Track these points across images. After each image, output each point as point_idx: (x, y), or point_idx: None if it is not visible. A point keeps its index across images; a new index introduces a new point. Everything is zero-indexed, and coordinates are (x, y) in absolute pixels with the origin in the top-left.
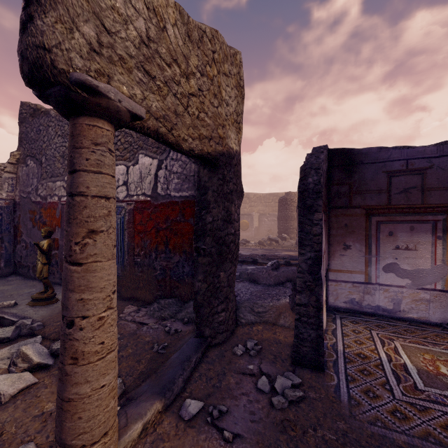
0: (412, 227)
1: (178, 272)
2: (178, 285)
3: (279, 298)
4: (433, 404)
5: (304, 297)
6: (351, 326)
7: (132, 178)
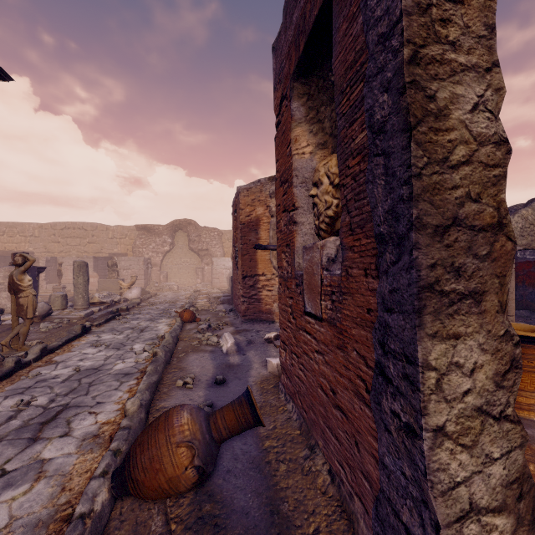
0: None
1: (531, 297)
2: (531, 304)
3: None
4: None
5: None
6: None
7: None
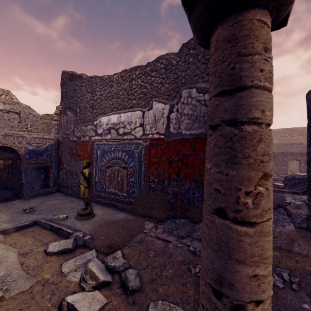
0: None
1: (189, 197)
2: (189, 208)
3: (283, 224)
4: None
5: None
6: None
7: (147, 120)
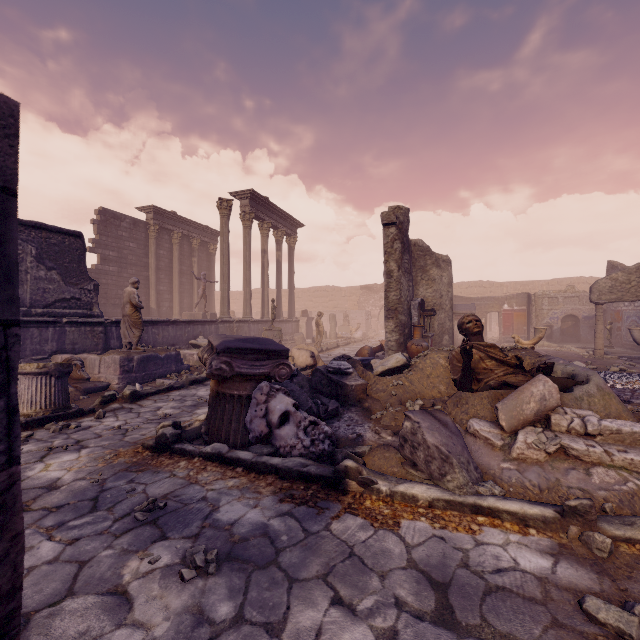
0: None
1: None
2: None
3: None
4: None
5: None
6: None
7: None
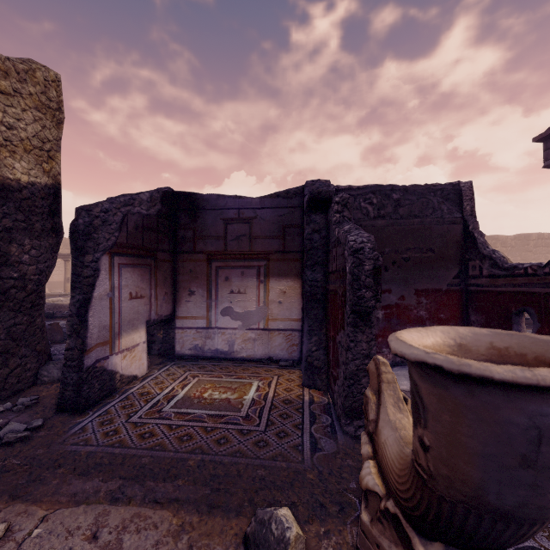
0: (243, 272)
1: None
2: None
3: None
4: (156, 420)
5: (72, 341)
6: (172, 370)
7: None
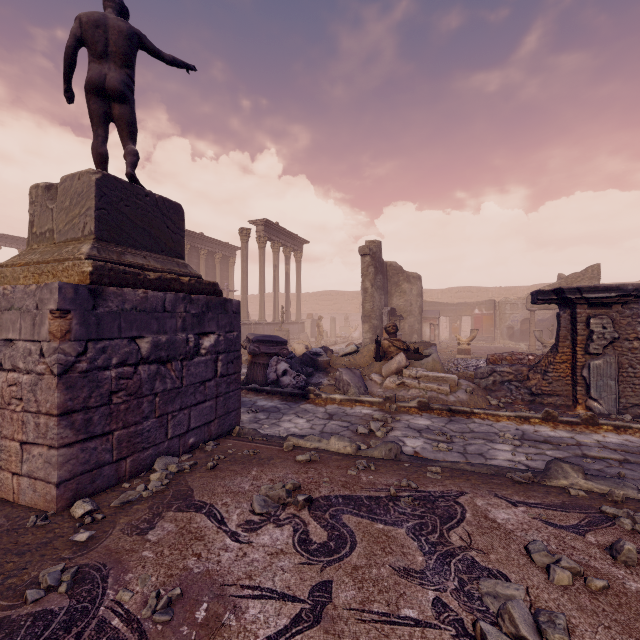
0: None
1: None
2: None
3: None
4: None
5: None
6: None
7: None
